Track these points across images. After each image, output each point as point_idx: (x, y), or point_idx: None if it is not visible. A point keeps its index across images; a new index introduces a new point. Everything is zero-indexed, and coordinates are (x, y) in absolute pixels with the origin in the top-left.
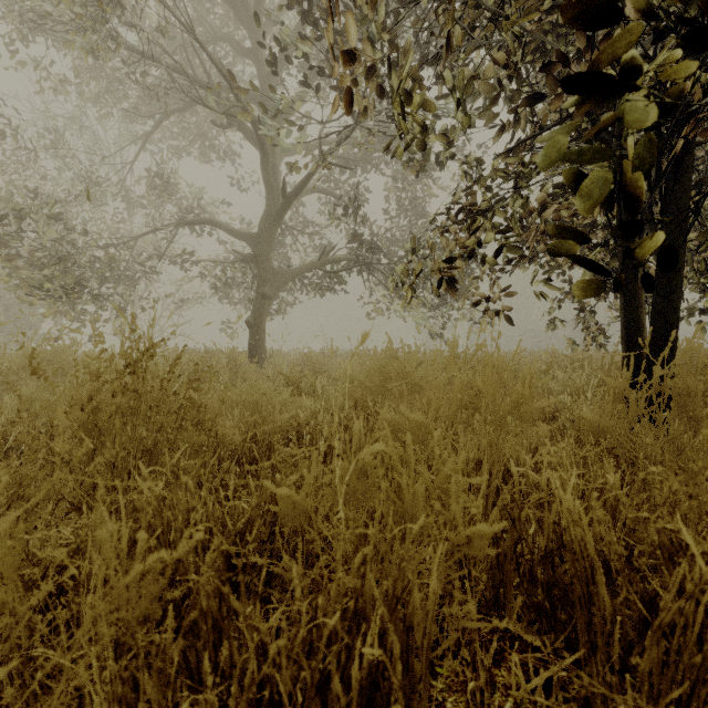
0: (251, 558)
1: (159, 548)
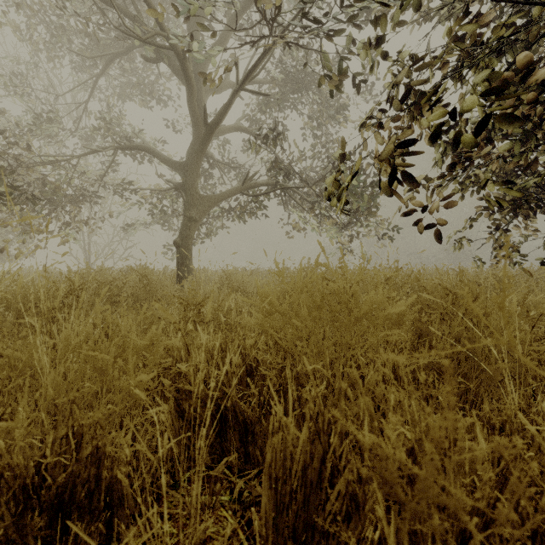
0: None
1: None
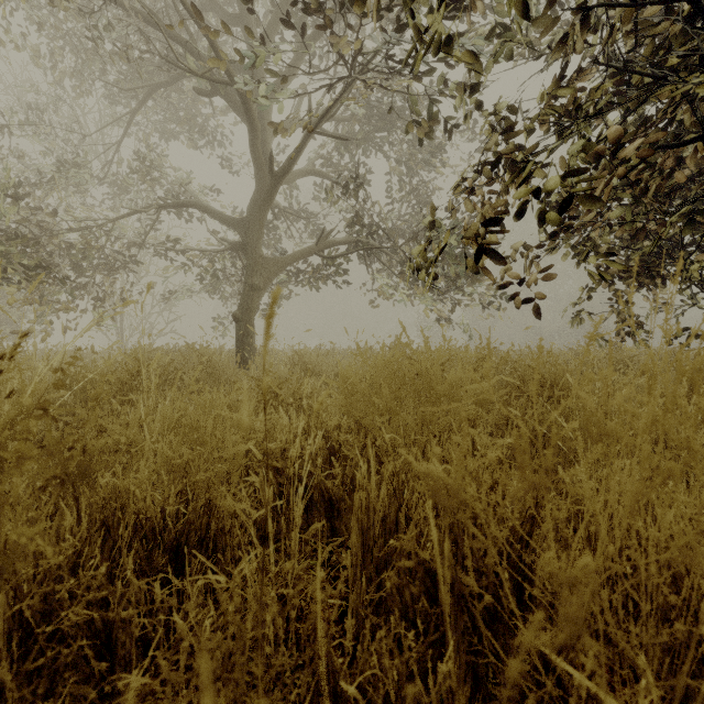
0: None
1: None
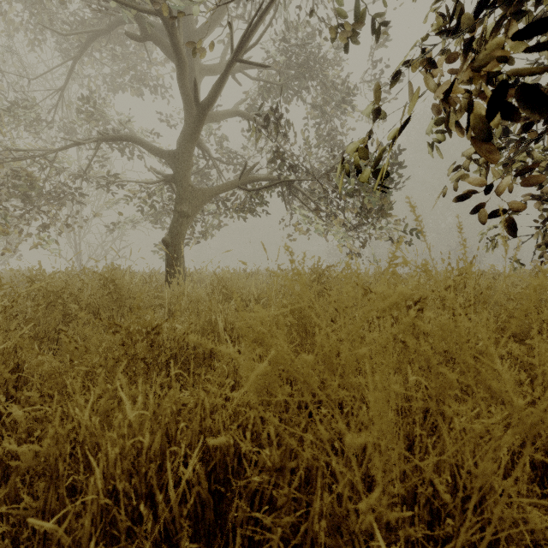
0: None
1: None
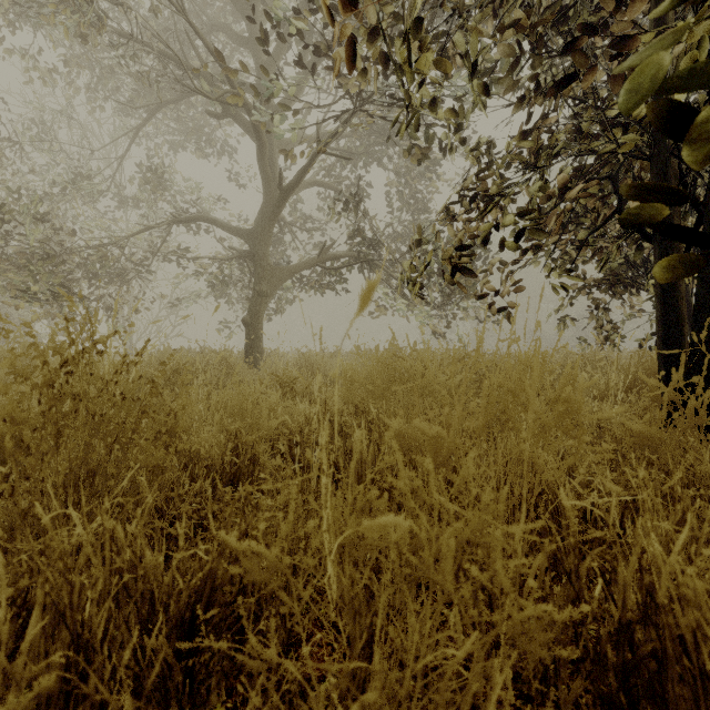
0: (203, 639)
1: (63, 631)
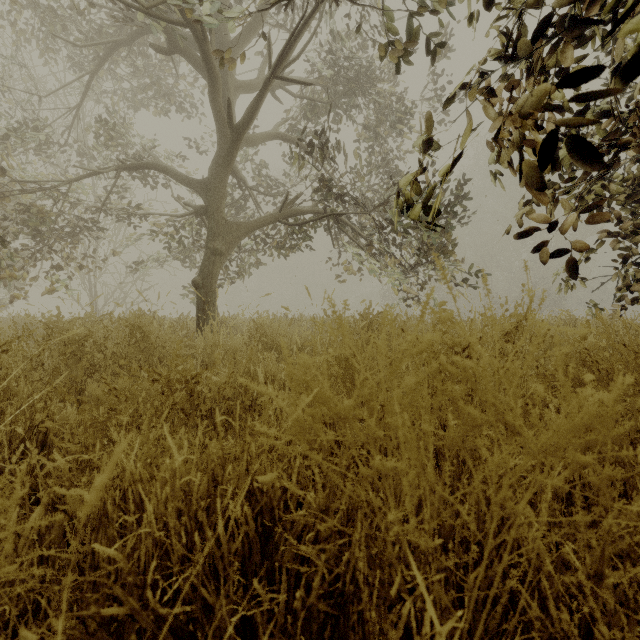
0: None
1: None
